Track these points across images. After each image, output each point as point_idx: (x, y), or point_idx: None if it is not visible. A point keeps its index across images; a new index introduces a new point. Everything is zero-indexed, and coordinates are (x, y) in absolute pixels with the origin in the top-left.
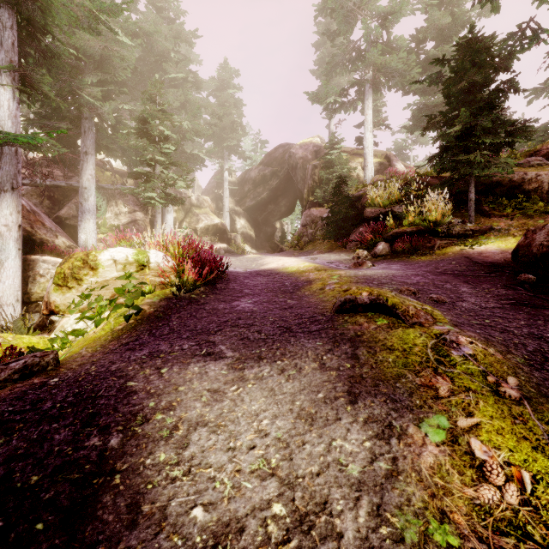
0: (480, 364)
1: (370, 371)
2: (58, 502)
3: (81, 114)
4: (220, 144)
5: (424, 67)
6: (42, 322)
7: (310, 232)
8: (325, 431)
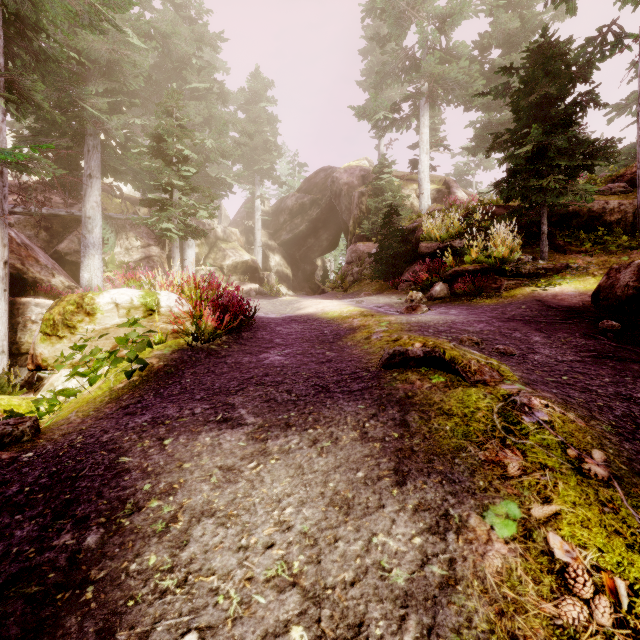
0: (558, 433)
1: (422, 442)
2: (4, 628)
3: (84, 130)
4: (251, 167)
5: (488, 78)
6: (32, 378)
7: (356, 270)
8: (364, 522)
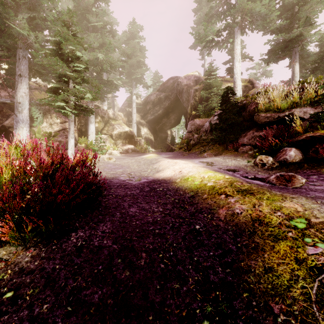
0: None
1: None
2: None
3: (16, 45)
4: (130, 77)
5: (280, 12)
6: None
7: (196, 136)
8: None
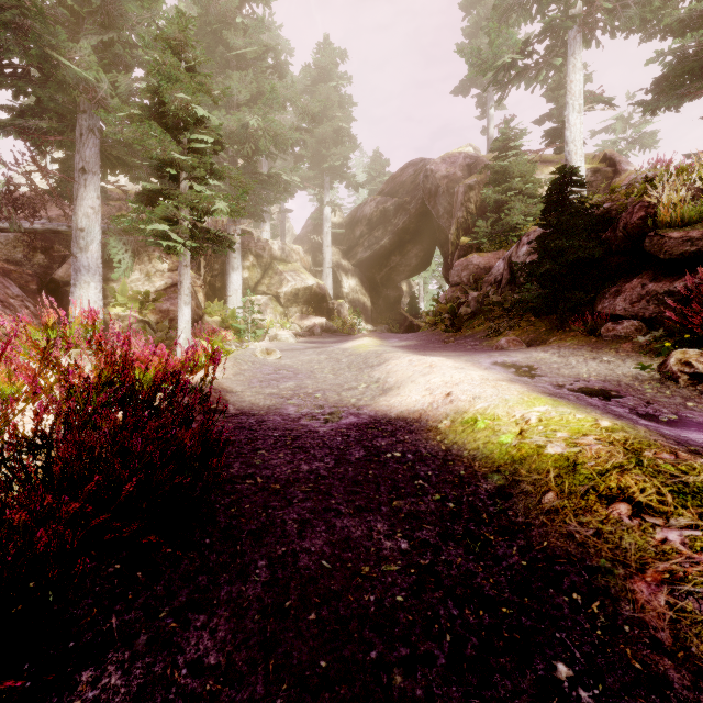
0: None
1: None
2: None
3: (75, 105)
4: (319, 166)
5: None
6: None
7: (474, 296)
8: None
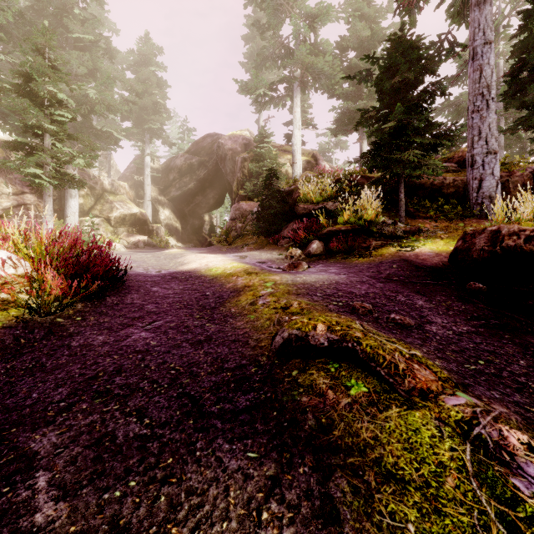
0: None
1: None
2: None
3: None
4: (141, 126)
5: (347, 74)
6: None
7: (240, 226)
8: None
